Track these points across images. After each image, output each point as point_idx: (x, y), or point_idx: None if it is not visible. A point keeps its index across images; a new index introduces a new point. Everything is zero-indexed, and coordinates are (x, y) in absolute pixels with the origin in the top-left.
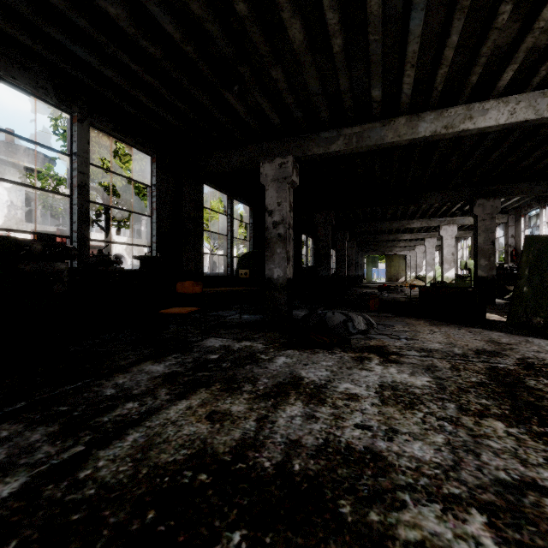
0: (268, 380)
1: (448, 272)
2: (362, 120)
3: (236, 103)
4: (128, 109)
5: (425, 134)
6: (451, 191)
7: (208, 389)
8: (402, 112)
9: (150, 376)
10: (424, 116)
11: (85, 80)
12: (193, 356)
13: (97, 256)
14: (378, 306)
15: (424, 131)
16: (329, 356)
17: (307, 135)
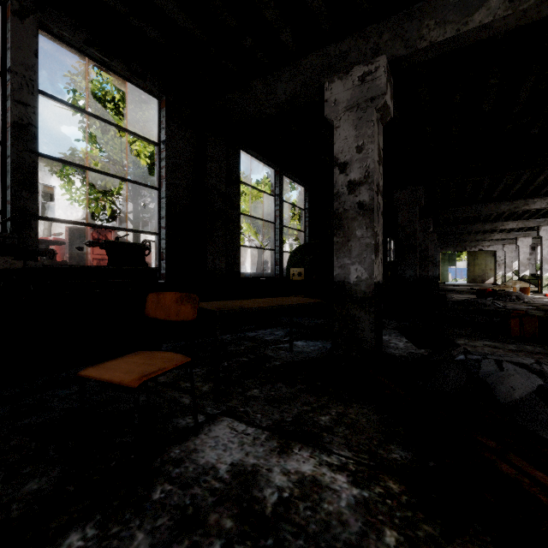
0: None
1: None
2: None
3: None
4: None
5: None
6: None
7: None
8: None
9: None
10: None
11: None
12: None
13: None
14: (535, 332)
15: None
16: None
17: (420, 5)
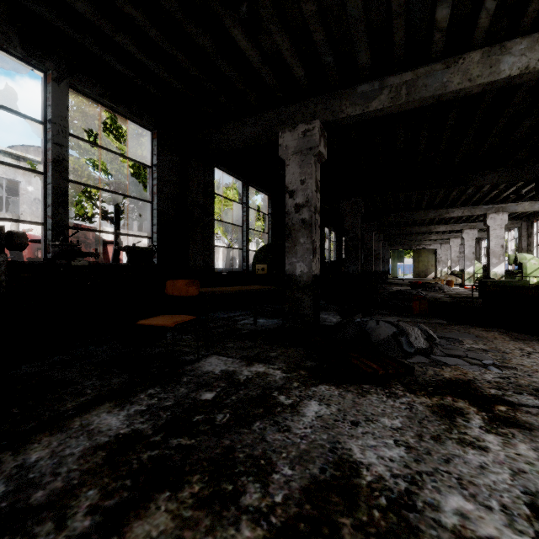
0: (292, 471)
1: (496, 267)
2: (413, 67)
3: (248, 46)
4: (115, 66)
5: (511, 72)
6: (512, 168)
7: (174, 495)
8: (475, 46)
9: (89, 443)
10: (510, 47)
11: (54, 20)
12: (176, 394)
13: (59, 245)
14: (426, 310)
15: (509, 69)
16: (389, 403)
17: (339, 91)
